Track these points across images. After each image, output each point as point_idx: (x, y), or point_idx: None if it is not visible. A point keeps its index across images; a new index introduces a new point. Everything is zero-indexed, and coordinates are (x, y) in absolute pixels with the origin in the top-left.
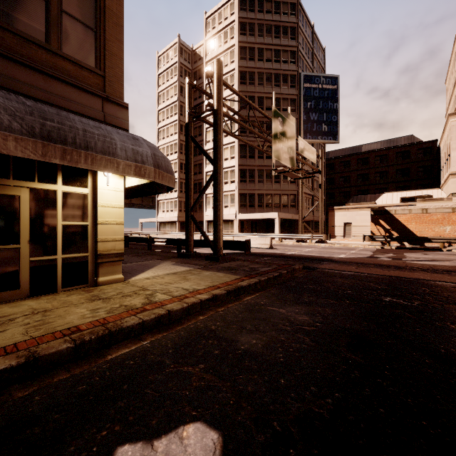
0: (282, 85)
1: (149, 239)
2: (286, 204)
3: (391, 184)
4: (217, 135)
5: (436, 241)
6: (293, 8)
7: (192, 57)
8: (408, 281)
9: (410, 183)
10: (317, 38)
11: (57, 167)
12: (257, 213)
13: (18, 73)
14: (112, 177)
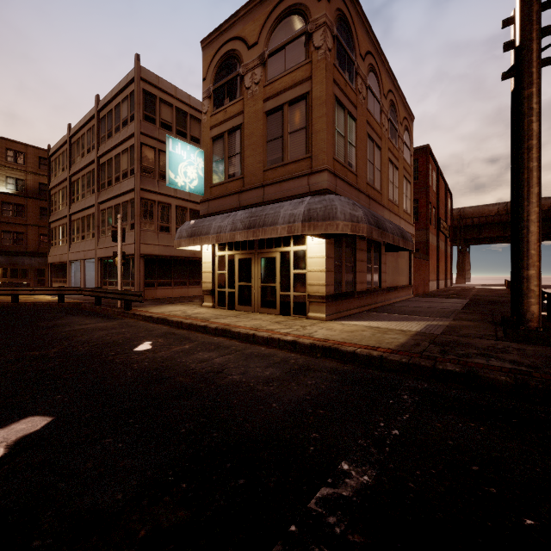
0: None
1: None
2: None
3: None
4: (518, 94)
5: None
6: None
7: None
8: None
9: None
10: None
11: (291, 235)
12: None
13: (270, 190)
14: None
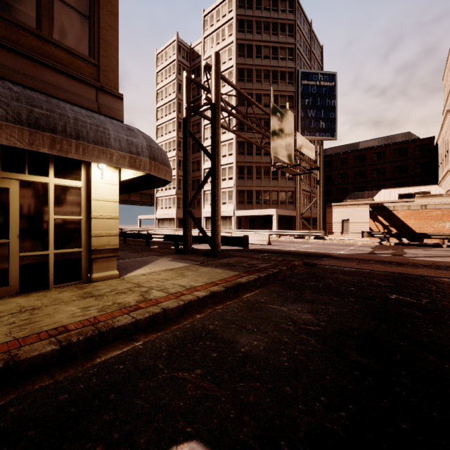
0: (280, 82)
1: (147, 235)
2: (283, 201)
3: (388, 181)
4: (215, 129)
5: (436, 237)
6: (290, 6)
7: (190, 55)
8: (412, 277)
9: (408, 180)
10: (314, 35)
11: (49, 159)
12: (255, 209)
13: (6, 59)
14: (107, 169)
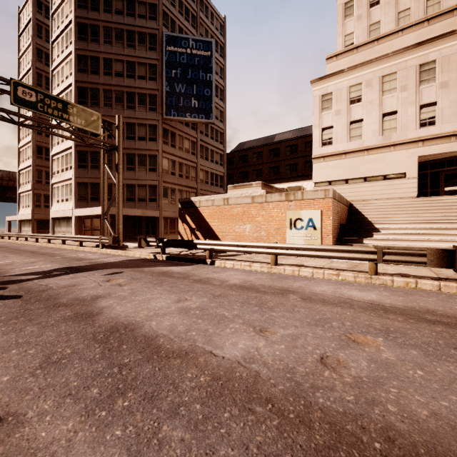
0: (138, 45)
1: None
2: (143, 198)
3: (300, 178)
4: None
5: (201, 247)
6: None
7: None
8: None
9: None
10: (207, 1)
11: None
12: (88, 208)
13: None
14: None
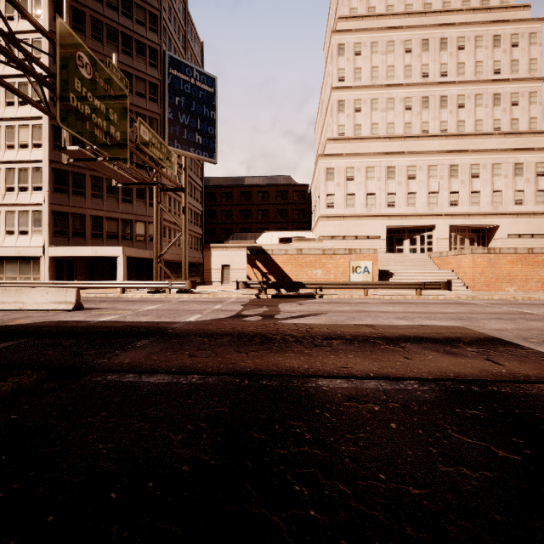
0: (136, 55)
1: None
2: (142, 236)
3: (272, 225)
4: None
5: (310, 286)
6: None
7: None
8: (272, 390)
9: (288, 225)
10: (192, 21)
11: None
12: (86, 246)
13: None
14: None
